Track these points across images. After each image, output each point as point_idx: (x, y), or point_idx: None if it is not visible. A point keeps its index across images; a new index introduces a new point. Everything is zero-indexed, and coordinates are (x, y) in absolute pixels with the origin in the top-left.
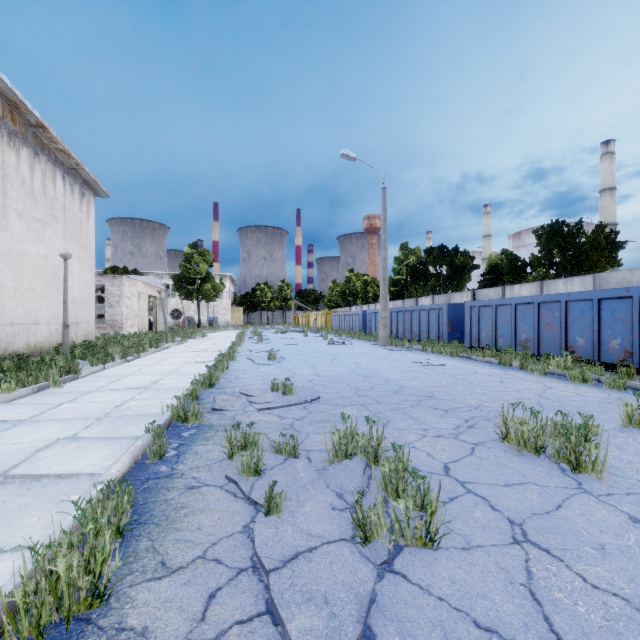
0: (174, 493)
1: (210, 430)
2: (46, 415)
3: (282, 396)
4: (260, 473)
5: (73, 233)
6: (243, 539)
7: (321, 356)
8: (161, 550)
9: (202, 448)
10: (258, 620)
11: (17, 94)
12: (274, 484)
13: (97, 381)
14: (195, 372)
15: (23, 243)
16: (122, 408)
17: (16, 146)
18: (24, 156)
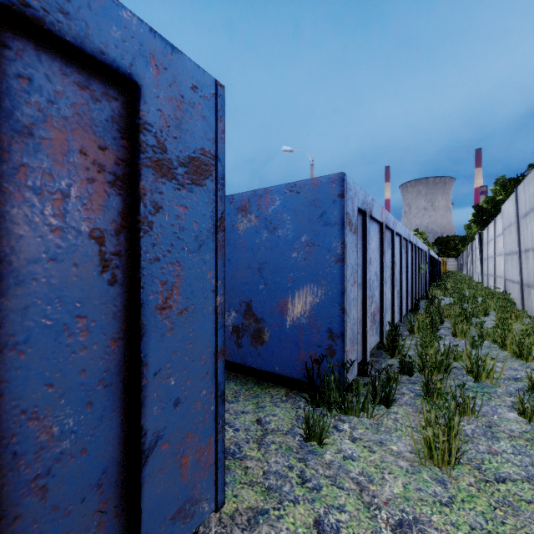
0: None
1: None
2: None
3: None
4: None
5: None
6: None
7: None
8: None
9: None
10: None
11: None
12: None
13: None
14: None
15: None
16: None
17: None
18: None
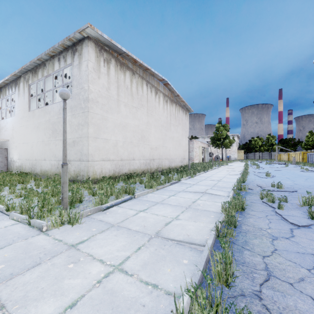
0: (247, 202)
1: (250, 193)
2: (198, 184)
3: (276, 189)
4: (274, 202)
5: (183, 127)
6: (272, 211)
7: (298, 177)
8: (251, 208)
9: (250, 196)
10: (279, 219)
11: (174, 89)
12: (280, 202)
13: (201, 177)
14: (233, 178)
15: (173, 133)
16: (217, 185)
17: (172, 104)
18: (174, 106)
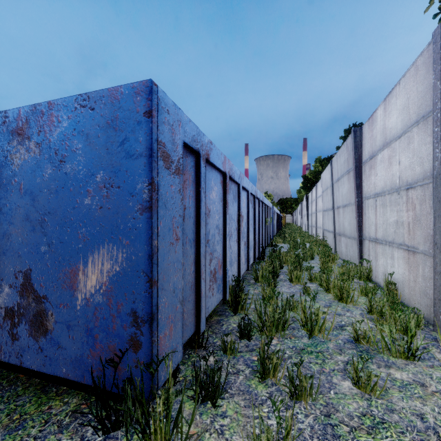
0: None
1: None
2: None
3: None
4: None
5: None
6: None
7: None
8: None
9: None
10: None
11: None
12: None
13: None
14: None
15: None
16: None
17: None
18: None
